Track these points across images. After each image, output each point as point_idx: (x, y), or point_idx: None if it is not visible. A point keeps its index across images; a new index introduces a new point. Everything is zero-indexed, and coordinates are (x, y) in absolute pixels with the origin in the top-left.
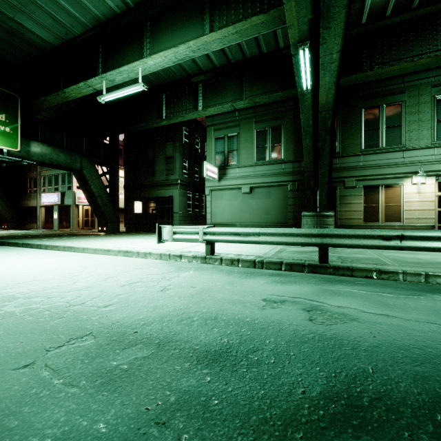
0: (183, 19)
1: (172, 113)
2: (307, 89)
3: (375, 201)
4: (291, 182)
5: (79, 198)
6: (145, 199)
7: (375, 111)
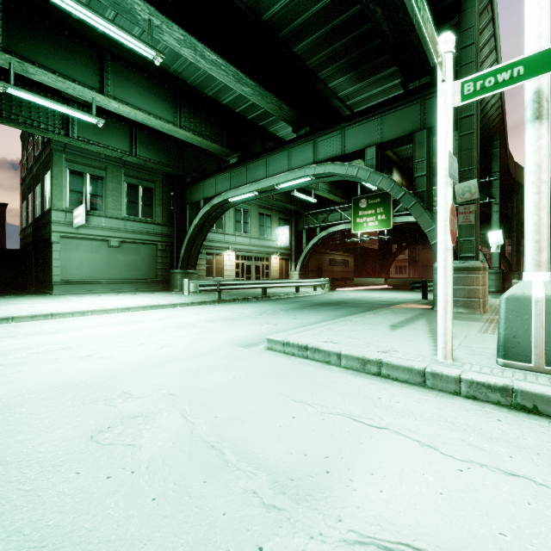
0: (154, 92)
1: (15, 114)
2: (232, 200)
3: (211, 263)
4: (160, 243)
5: None
6: None
7: None
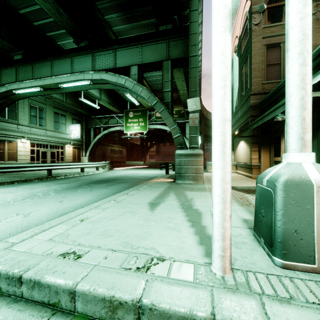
0: None
1: None
2: (16, 92)
3: (2, 149)
4: None
5: None
6: None
7: None
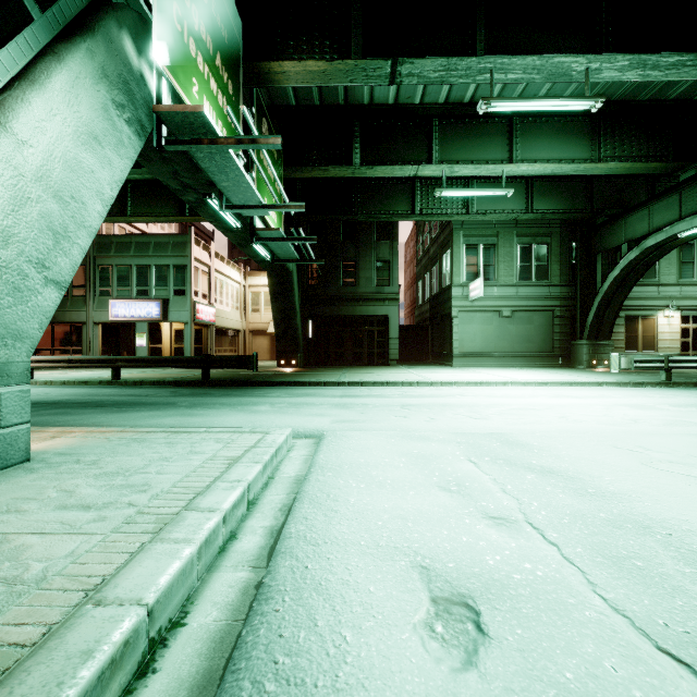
0: (565, 133)
1: (430, 208)
2: (683, 235)
3: (634, 331)
4: (558, 308)
5: (197, 311)
6: (317, 317)
7: None
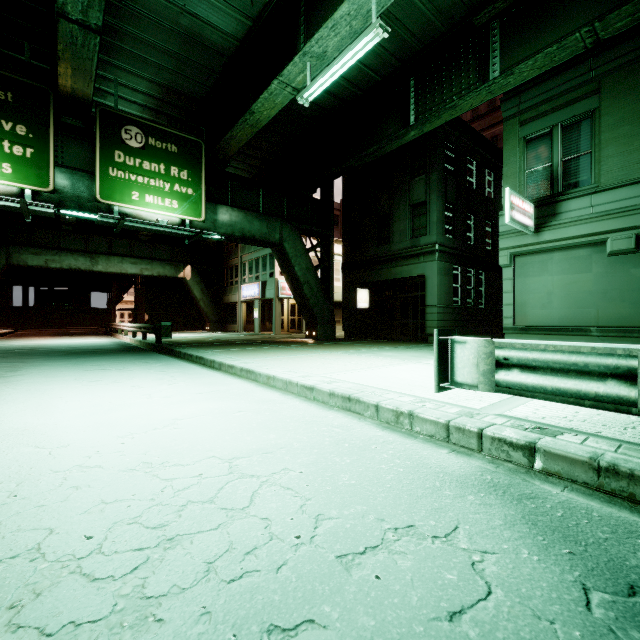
0: None
1: (428, 109)
2: None
3: None
4: None
5: (283, 289)
6: (373, 285)
7: None
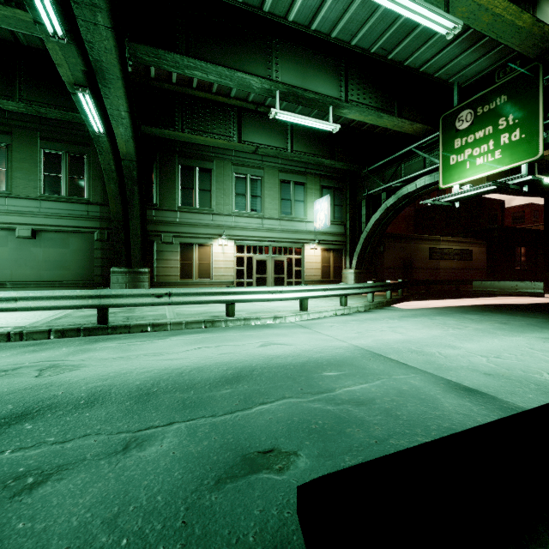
0: None
1: None
2: (100, 132)
3: (190, 258)
4: (98, 230)
5: None
6: None
7: (191, 171)
